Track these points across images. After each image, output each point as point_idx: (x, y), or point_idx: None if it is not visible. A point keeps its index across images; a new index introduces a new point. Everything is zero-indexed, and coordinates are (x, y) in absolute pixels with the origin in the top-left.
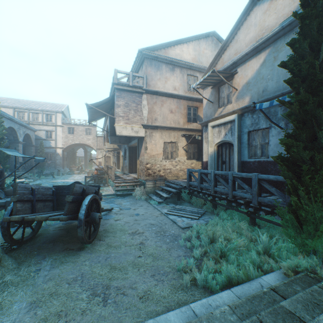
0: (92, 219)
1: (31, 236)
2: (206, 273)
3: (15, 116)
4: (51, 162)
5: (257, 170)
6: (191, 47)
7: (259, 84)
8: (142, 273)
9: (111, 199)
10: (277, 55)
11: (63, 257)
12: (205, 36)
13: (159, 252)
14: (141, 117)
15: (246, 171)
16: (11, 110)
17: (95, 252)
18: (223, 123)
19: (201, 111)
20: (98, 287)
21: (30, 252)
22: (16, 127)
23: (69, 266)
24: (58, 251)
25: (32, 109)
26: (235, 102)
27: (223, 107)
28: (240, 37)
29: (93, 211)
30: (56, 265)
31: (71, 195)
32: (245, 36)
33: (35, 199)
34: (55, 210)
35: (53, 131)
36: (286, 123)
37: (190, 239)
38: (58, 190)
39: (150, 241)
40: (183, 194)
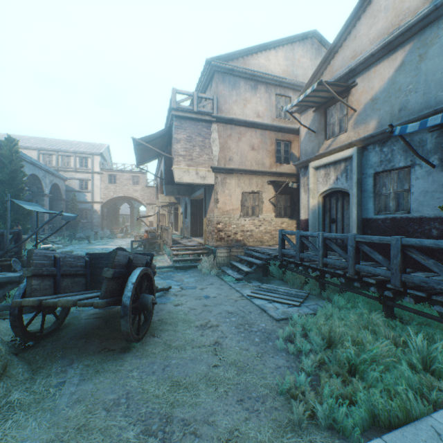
0: (142, 305)
1: (53, 328)
2: (332, 403)
3: (40, 160)
4: (86, 222)
5: (390, 232)
6: (281, 54)
7: (393, 100)
8: (222, 396)
9: (167, 273)
10: (426, 52)
11: (100, 363)
12: (301, 38)
13: (246, 358)
14: (209, 157)
15: (371, 234)
16: (35, 152)
17: (146, 356)
18: (332, 162)
19: (296, 147)
20: (153, 419)
21: (51, 353)
22: (41, 174)
23: (108, 378)
24: (92, 352)
25: (61, 151)
26: (352, 130)
27: (333, 138)
28: (361, 31)
29: (143, 292)
30: (89, 376)
31: (112, 267)
32: (369, 28)
33: (59, 273)
34: (89, 289)
35: (89, 180)
36: (441, 157)
37: (292, 338)
38: (94, 259)
39: (229, 340)
40: (273, 267)
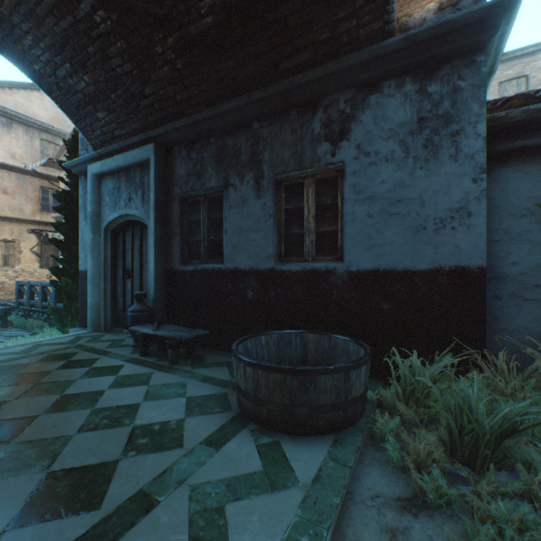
0: None
1: None
2: None
3: None
4: None
5: None
6: (49, 99)
7: None
8: None
9: None
10: None
11: None
12: None
13: None
14: None
15: None
16: None
17: None
18: None
19: None
20: None
21: None
22: None
23: None
24: None
25: None
26: None
27: None
28: None
29: None
30: None
31: None
32: None
33: None
34: None
35: None
36: None
37: None
38: None
39: None
40: (14, 317)
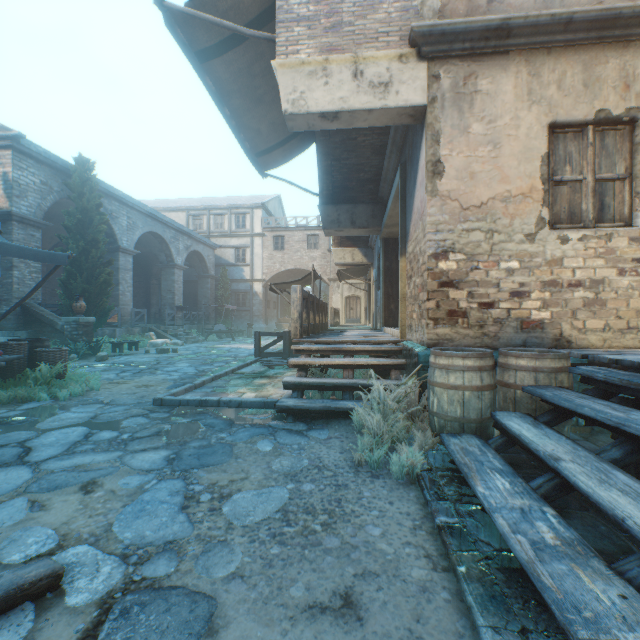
0: None
1: None
2: None
3: (190, 225)
4: (243, 311)
5: None
6: None
7: None
8: None
9: (229, 434)
10: None
11: None
12: None
13: None
14: (403, 5)
15: None
16: (184, 214)
17: None
18: None
19: None
20: None
21: None
22: (167, 235)
23: None
24: None
25: (213, 208)
26: None
27: None
28: None
29: None
30: None
31: None
32: None
33: None
34: None
35: (247, 247)
36: None
37: None
38: None
39: None
40: None
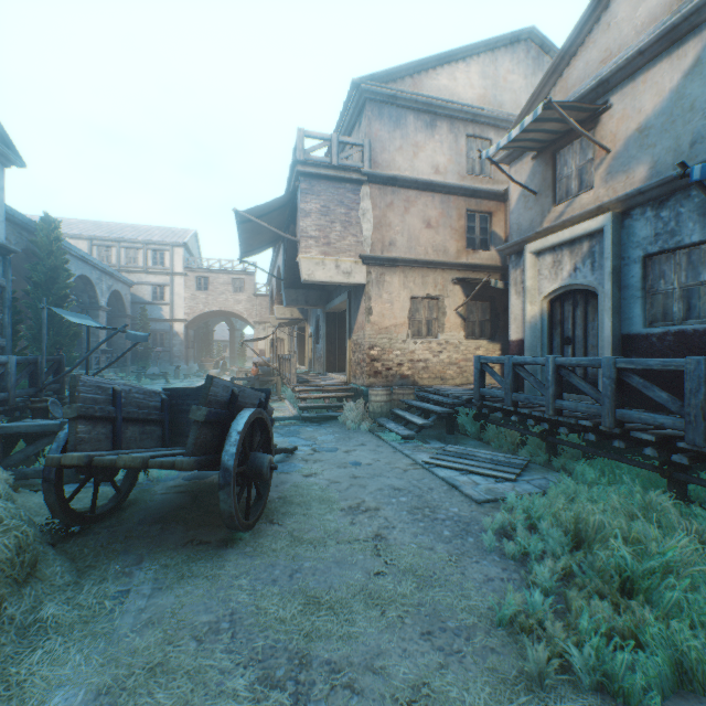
0: (253, 470)
1: (112, 506)
2: (599, 645)
3: (94, 255)
4: (162, 351)
5: (674, 356)
6: (474, 69)
7: (679, 127)
8: (395, 625)
9: (290, 428)
10: None
11: (185, 563)
12: (509, 41)
13: (431, 563)
14: (357, 240)
15: None
16: (86, 243)
17: (261, 554)
18: (567, 241)
19: (500, 223)
20: (277, 658)
21: (108, 544)
22: (94, 276)
23: (200, 588)
24: (173, 545)
25: (125, 241)
26: (603, 185)
27: (568, 201)
28: (620, 14)
29: (255, 450)
30: (168, 584)
31: (205, 404)
32: (634, 8)
33: (121, 416)
34: (168, 446)
35: (166, 285)
36: None
37: (507, 532)
38: (175, 398)
39: (399, 532)
40: (464, 418)
